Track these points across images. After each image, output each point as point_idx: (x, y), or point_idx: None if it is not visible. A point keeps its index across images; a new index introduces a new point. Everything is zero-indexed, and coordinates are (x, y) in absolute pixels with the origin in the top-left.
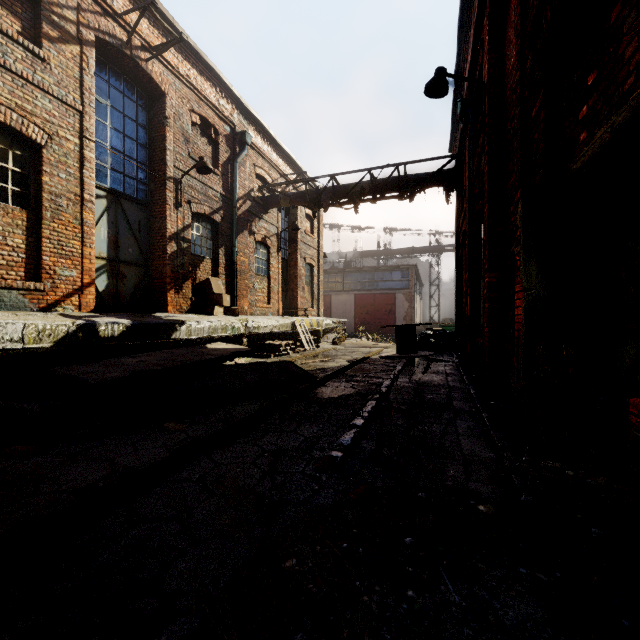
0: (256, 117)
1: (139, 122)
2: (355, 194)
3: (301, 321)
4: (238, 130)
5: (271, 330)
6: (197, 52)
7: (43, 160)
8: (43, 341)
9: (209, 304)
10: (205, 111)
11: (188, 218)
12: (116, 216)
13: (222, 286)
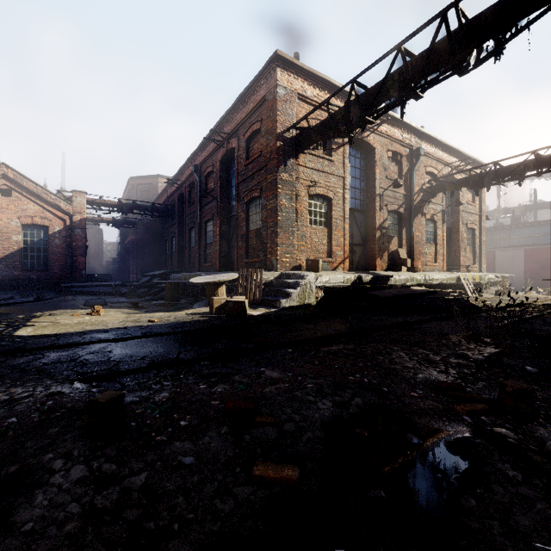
0: (427, 134)
1: (361, 168)
2: (518, 172)
3: (464, 276)
4: (414, 148)
5: (441, 282)
6: (391, 115)
7: (332, 205)
8: (348, 283)
9: (397, 265)
10: (394, 146)
11: (385, 215)
12: (352, 221)
13: (405, 253)
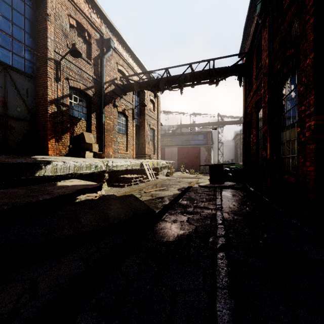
0: (118, 31)
1: (27, 16)
2: (181, 81)
3: (147, 162)
4: (105, 37)
5: (126, 168)
6: None
7: None
8: None
9: (83, 150)
10: (80, 19)
11: (66, 90)
12: (4, 82)
13: (93, 138)
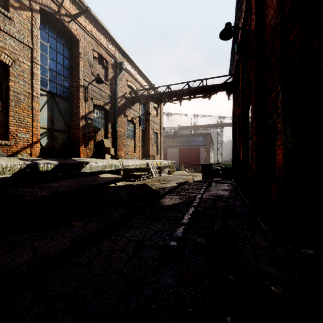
0: (128, 55)
1: (65, 55)
2: (180, 95)
3: (151, 162)
4: (118, 61)
5: (136, 167)
6: (96, 19)
7: (10, 73)
8: (5, 173)
9: (103, 153)
10: (100, 51)
11: (91, 107)
12: (52, 105)
13: (110, 143)
